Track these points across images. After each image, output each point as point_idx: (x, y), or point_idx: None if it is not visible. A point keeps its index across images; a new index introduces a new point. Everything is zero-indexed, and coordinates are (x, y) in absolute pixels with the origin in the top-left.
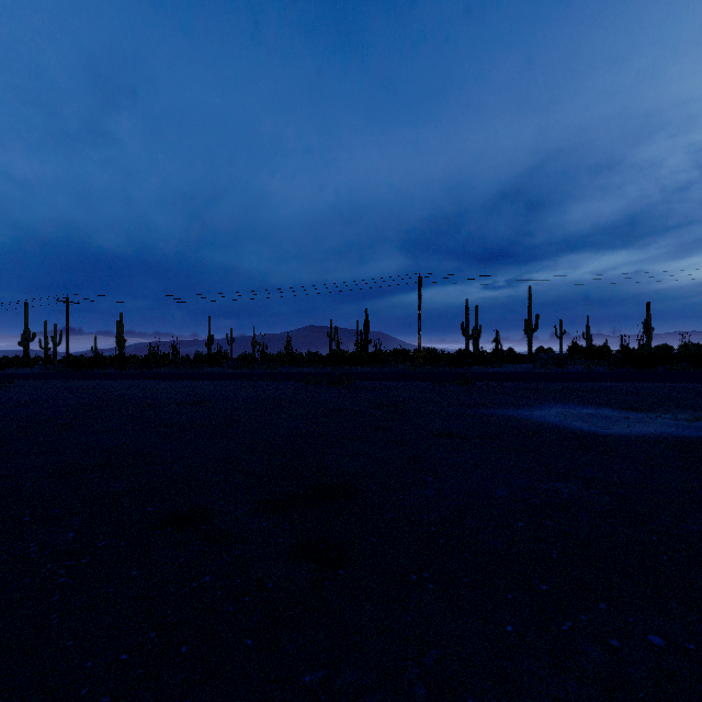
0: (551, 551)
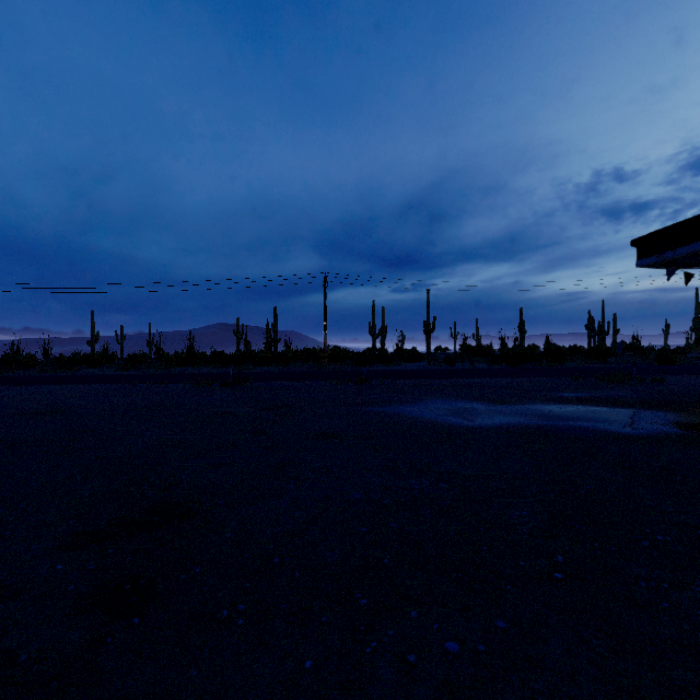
0: (384, 556)
